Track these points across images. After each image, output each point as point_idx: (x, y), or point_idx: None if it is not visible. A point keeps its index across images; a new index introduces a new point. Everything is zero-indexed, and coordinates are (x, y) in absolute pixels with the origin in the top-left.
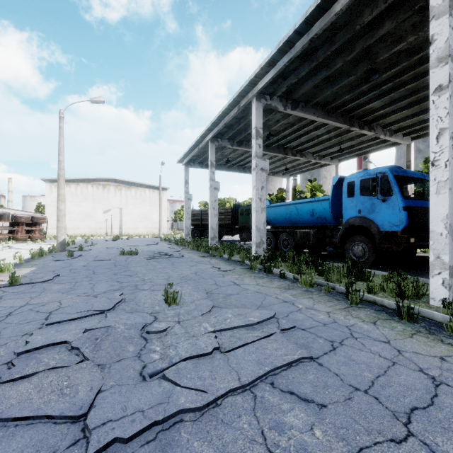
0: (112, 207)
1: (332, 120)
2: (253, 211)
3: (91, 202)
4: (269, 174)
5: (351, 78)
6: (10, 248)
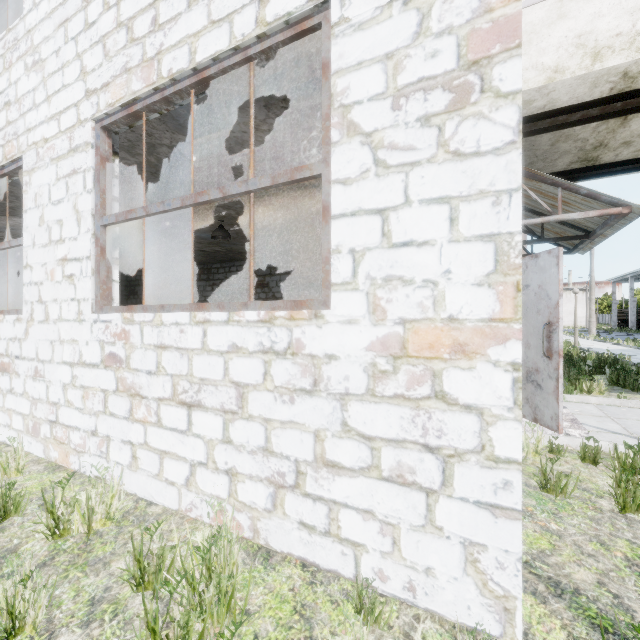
0: None
1: None
2: None
3: None
4: None
5: None
6: None
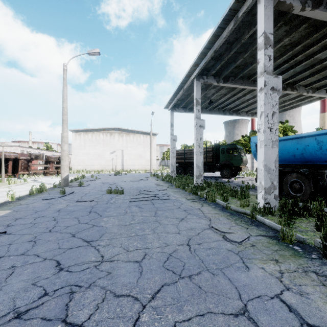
0: (117, 149)
1: None
2: (259, 146)
3: (102, 145)
4: (248, 115)
5: None
6: (34, 181)
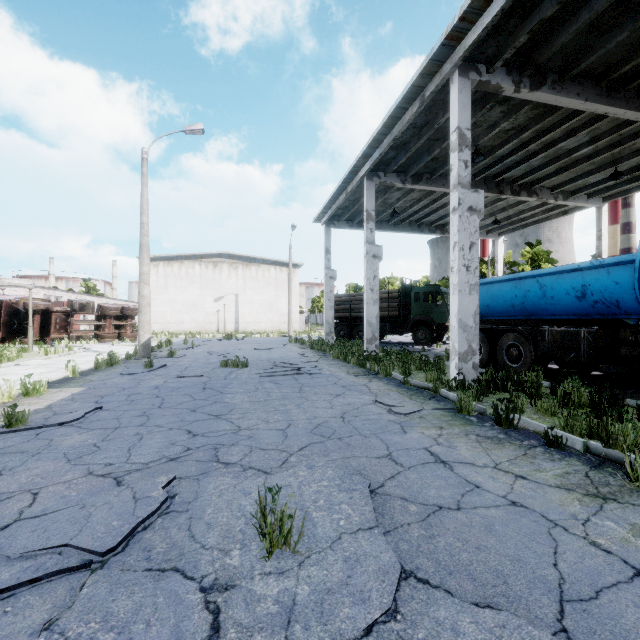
0: (226, 293)
1: (616, 106)
2: (451, 292)
3: (199, 286)
4: None
5: None
6: (86, 350)
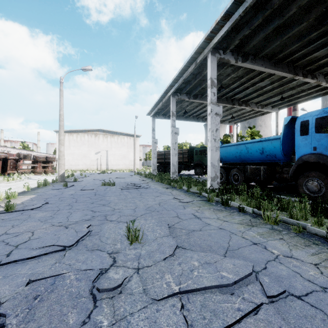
0: (101, 150)
1: (278, 70)
2: (208, 150)
3: (87, 146)
4: None
5: (302, 25)
6: (29, 178)
